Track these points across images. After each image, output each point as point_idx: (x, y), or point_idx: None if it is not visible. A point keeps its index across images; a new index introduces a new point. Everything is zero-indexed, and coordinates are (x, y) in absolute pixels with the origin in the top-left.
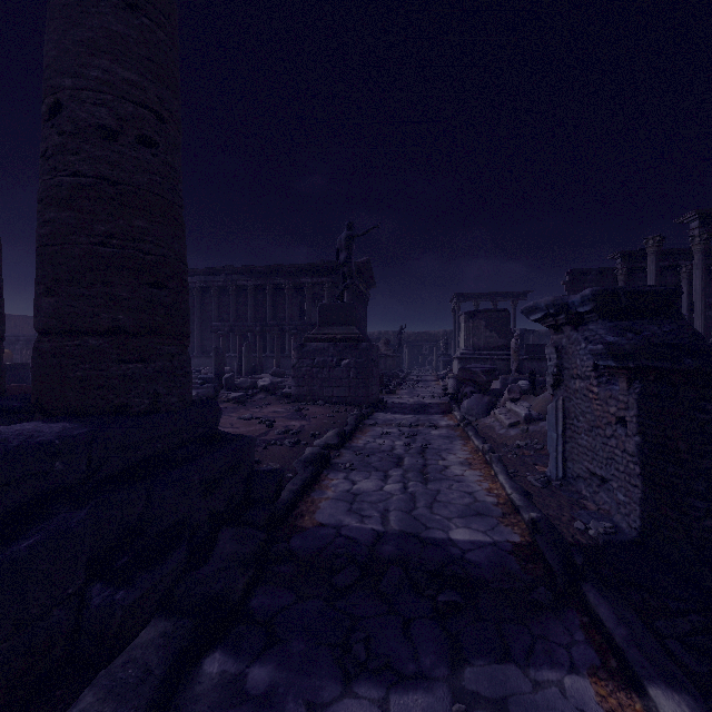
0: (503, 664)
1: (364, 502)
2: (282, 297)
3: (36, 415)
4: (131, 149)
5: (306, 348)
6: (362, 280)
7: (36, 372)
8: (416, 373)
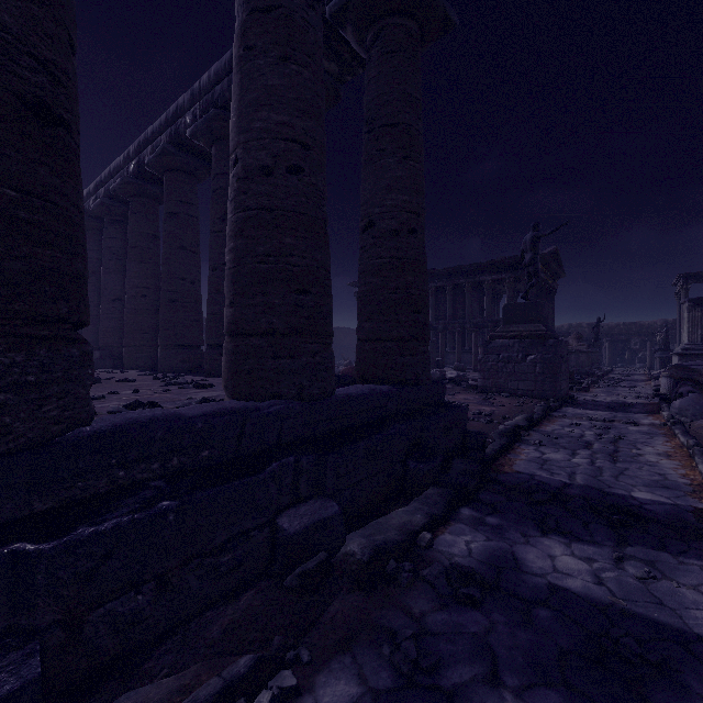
0: (658, 551)
1: (553, 465)
2: (461, 296)
3: (359, 383)
4: (406, 238)
5: (491, 345)
6: (547, 272)
7: (361, 360)
8: (619, 371)
